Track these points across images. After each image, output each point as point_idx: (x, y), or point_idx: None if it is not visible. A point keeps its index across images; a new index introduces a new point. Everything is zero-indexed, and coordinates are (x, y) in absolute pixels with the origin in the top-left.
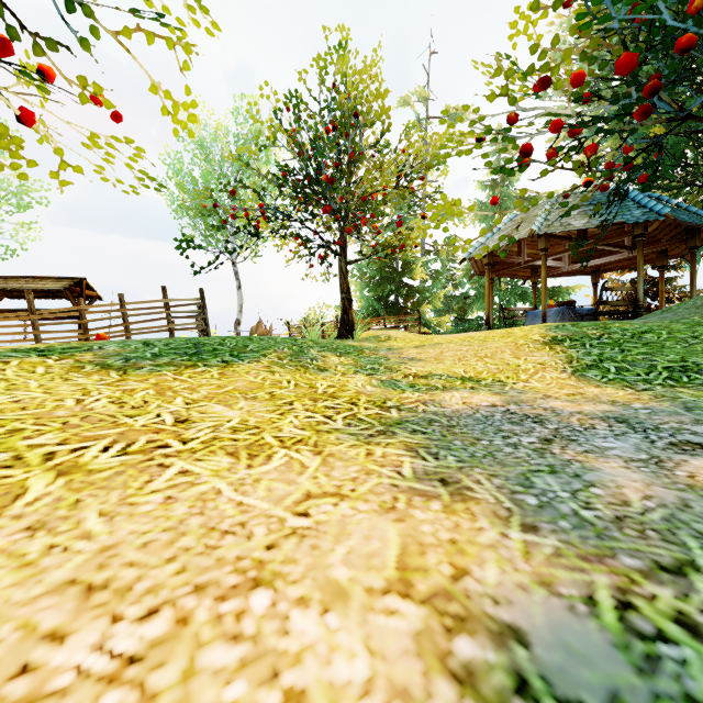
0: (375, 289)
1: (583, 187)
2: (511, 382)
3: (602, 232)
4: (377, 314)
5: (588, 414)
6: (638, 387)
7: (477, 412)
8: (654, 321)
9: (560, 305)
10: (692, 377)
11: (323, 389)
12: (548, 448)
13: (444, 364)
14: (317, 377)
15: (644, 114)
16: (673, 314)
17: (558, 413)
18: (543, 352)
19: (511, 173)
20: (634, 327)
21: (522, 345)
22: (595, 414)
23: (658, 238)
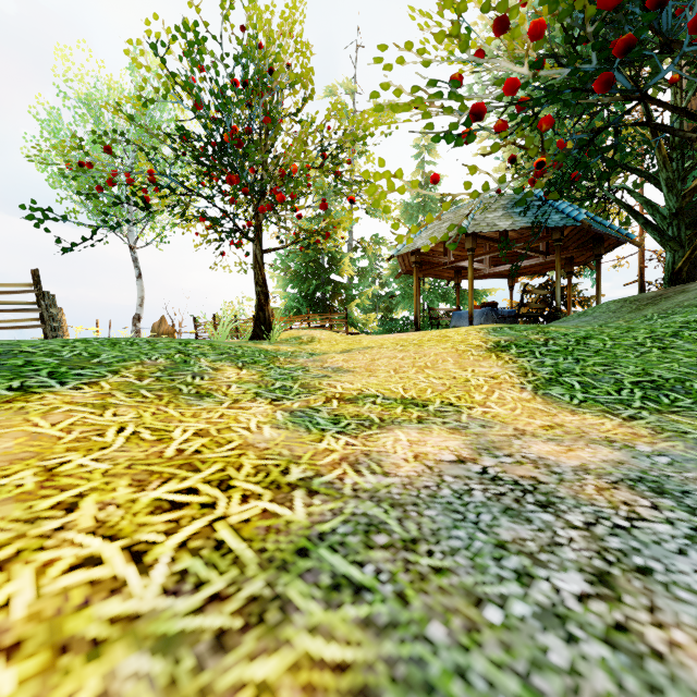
0: (300, 285)
1: (535, 168)
2: (465, 406)
3: (519, 237)
4: (302, 312)
5: (599, 473)
6: (622, 413)
7: (442, 482)
8: (582, 325)
9: (484, 307)
10: (671, 397)
11: (180, 443)
12: (631, 625)
13: (377, 377)
14: (186, 412)
15: (606, 84)
16: (594, 318)
17: (559, 474)
18: (490, 361)
19: (455, 145)
20: (572, 332)
21: (464, 352)
22: (609, 472)
23: (566, 246)
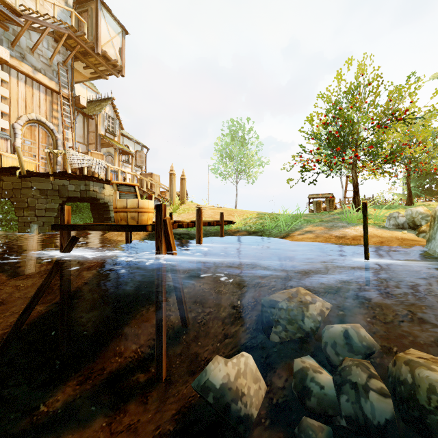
0: (415, 182)
1: None
2: None
3: None
4: (417, 194)
5: None
6: None
7: None
8: None
9: None
10: None
11: None
12: None
13: None
14: None
15: None
16: None
17: None
18: None
19: None
20: None
21: None
22: None
23: None
